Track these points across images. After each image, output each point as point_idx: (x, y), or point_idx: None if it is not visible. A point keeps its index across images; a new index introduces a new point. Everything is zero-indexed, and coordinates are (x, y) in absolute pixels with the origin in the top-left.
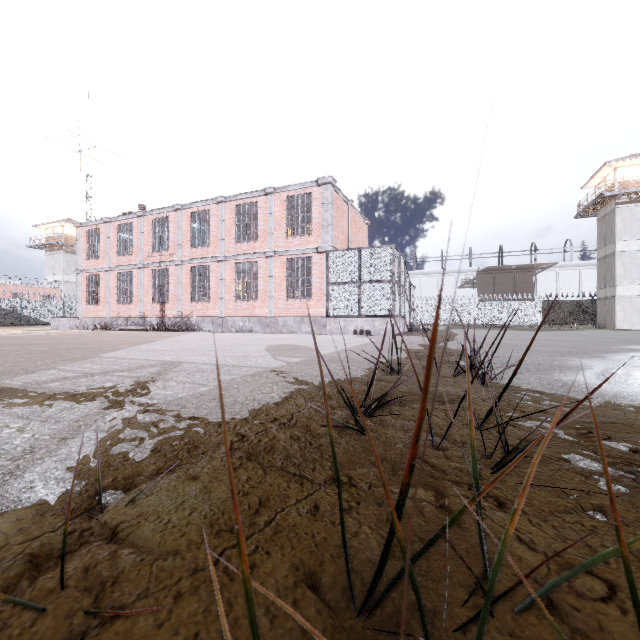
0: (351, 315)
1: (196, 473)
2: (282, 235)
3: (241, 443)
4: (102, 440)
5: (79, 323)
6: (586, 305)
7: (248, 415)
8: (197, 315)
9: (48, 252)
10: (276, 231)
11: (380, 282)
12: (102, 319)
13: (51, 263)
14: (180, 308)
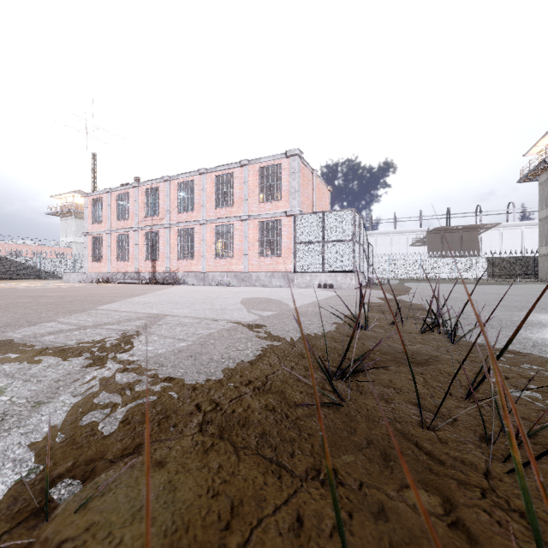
0: (316, 271)
1: (163, 457)
2: (255, 201)
3: (214, 413)
4: (75, 406)
5: (86, 277)
6: (528, 261)
7: (223, 376)
8: (183, 271)
9: (62, 218)
10: (250, 198)
11: (342, 241)
12: (104, 274)
13: (64, 227)
14: (168, 265)
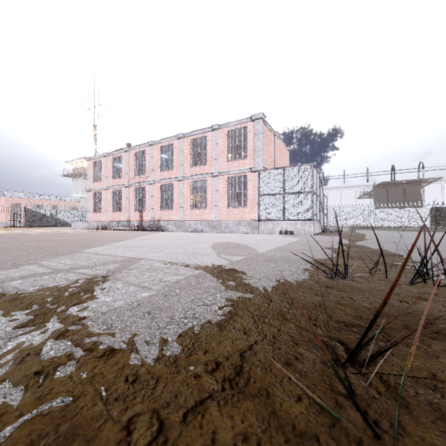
0: (277, 219)
1: None
2: (224, 160)
3: None
4: None
5: (88, 225)
6: None
7: (181, 351)
8: (164, 219)
9: (73, 179)
10: (220, 157)
11: (301, 193)
12: (103, 222)
13: (75, 186)
14: (153, 214)
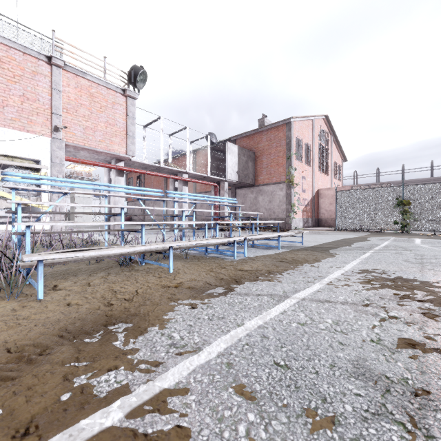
0: None
1: None
2: None
3: None
4: None
5: None
6: (67, 215)
7: None
8: None
9: None
10: None
11: None
12: None
13: None
14: None
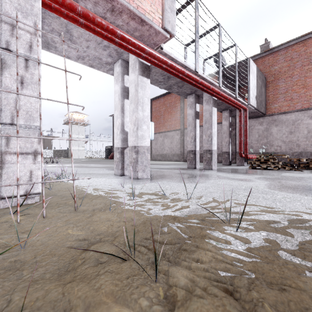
0: None
1: None
2: None
3: None
4: None
5: None
6: (66, 151)
7: None
8: None
9: None
10: None
11: None
12: None
13: None
14: None
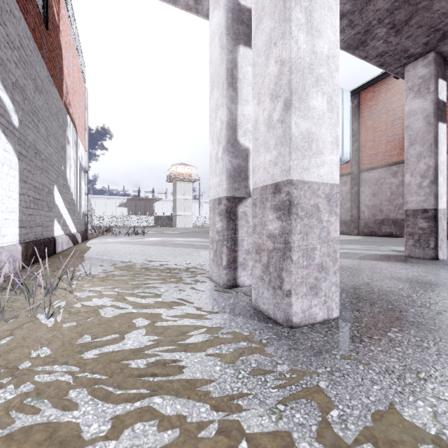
0: None
1: None
2: None
3: None
4: None
5: None
6: (170, 218)
7: None
8: None
9: None
10: None
11: None
12: None
13: None
14: None
